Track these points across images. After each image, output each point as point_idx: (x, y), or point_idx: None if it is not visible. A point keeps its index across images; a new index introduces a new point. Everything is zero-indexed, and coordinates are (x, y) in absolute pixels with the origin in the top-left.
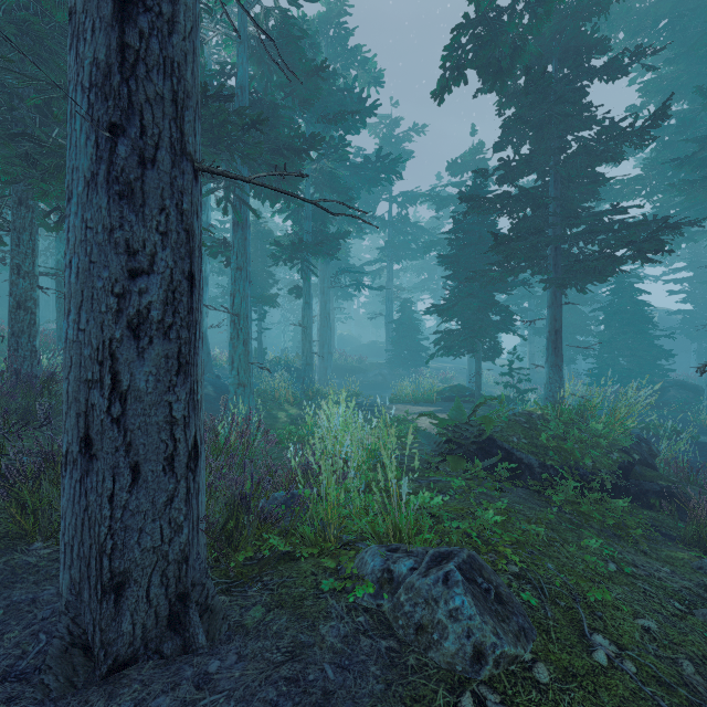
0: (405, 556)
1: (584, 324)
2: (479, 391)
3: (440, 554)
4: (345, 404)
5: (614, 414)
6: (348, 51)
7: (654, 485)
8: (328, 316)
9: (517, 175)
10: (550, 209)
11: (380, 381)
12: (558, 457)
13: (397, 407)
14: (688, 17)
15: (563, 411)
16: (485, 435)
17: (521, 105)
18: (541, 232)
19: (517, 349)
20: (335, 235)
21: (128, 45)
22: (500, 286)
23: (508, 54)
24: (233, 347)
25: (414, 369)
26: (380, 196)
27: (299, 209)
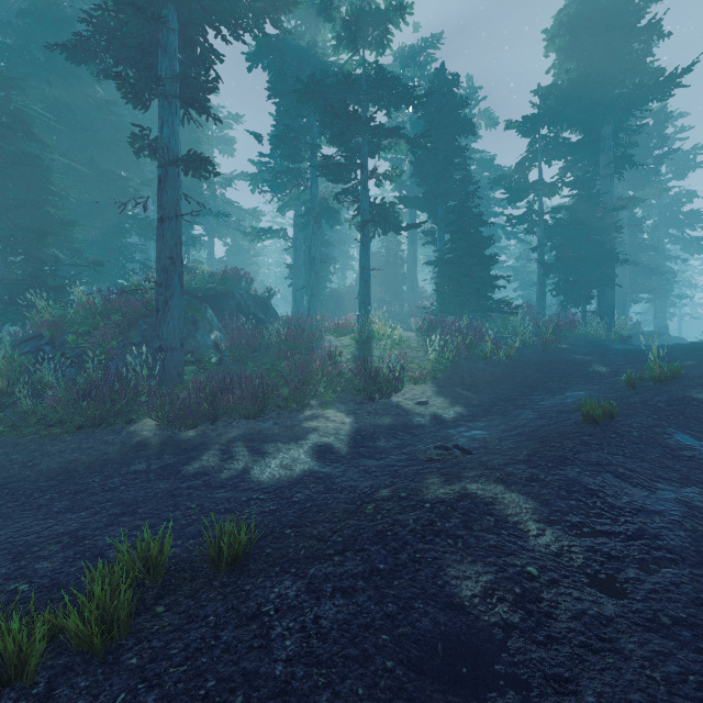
0: None
1: None
2: None
3: None
4: None
5: None
6: None
7: None
8: None
9: None
10: None
11: None
12: None
13: None
14: None
15: None
16: None
17: None
18: None
19: None
20: None
21: None
22: None
23: None
24: None
25: None
26: None
27: None
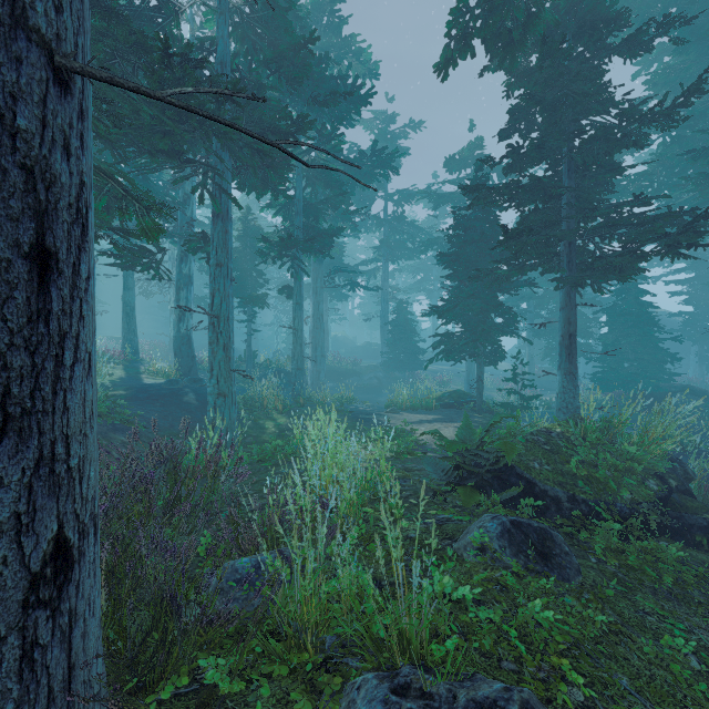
0: (421, 708)
1: (585, 326)
2: (481, 398)
3: (476, 705)
4: (334, 428)
5: (648, 433)
6: (342, 40)
7: (699, 519)
8: (321, 317)
9: (526, 163)
10: (563, 200)
11: (375, 385)
12: (589, 489)
13: (393, 415)
14: (699, 4)
15: (588, 429)
16: (502, 462)
17: (536, 81)
18: (556, 225)
19: (514, 351)
20: (327, 232)
21: None
22: (504, 286)
23: (521, 23)
24: (212, 352)
25: (410, 372)
26: (375, 193)
27: (290, 204)
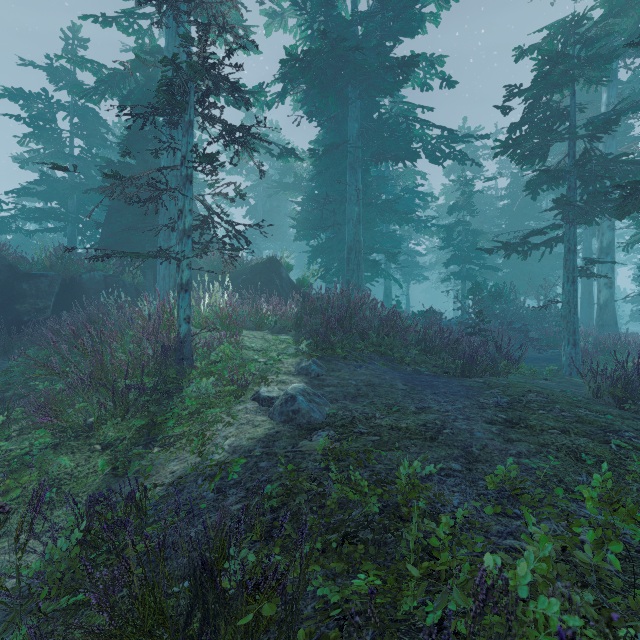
0: None
1: None
2: None
3: None
4: None
5: None
6: None
7: None
8: None
9: None
10: None
11: None
12: None
13: None
14: None
15: None
16: None
17: None
18: None
19: None
20: None
21: (590, 296)
22: None
23: None
24: None
25: None
26: None
27: None
